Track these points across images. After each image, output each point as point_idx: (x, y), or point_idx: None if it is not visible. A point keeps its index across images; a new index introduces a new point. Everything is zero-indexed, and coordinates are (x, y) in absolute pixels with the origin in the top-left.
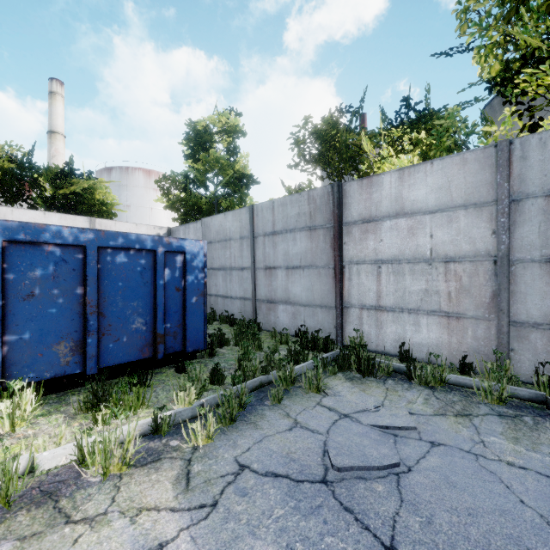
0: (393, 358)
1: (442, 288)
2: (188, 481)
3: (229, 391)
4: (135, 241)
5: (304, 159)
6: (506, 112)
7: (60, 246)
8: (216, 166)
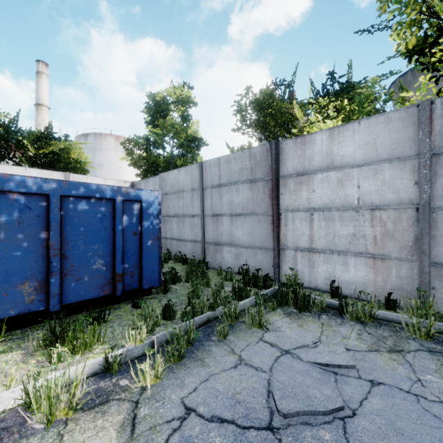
0: (324, 294)
1: (368, 232)
2: (133, 428)
3: (178, 329)
4: (95, 191)
5: (245, 124)
6: (421, 79)
7: (24, 194)
8: (171, 130)
